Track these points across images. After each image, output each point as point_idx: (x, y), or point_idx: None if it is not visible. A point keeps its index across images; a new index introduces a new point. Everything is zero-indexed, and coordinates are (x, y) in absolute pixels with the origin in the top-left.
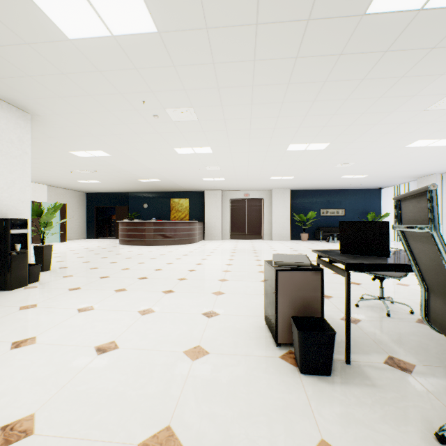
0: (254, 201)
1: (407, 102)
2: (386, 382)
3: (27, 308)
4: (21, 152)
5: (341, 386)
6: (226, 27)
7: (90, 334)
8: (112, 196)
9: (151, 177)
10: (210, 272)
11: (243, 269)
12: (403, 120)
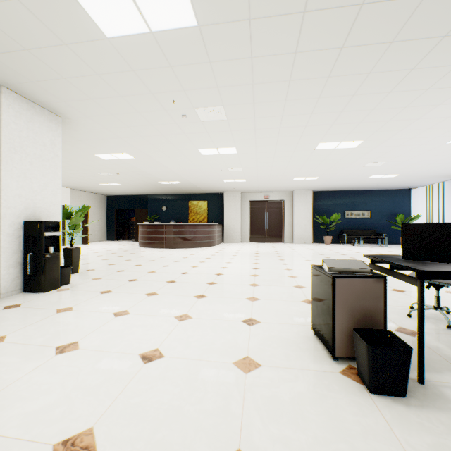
0: (274, 203)
1: None
2: None
3: (64, 311)
4: (53, 155)
5: (422, 410)
6: (271, 17)
7: (131, 341)
8: (131, 199)
9: (172, 179)
10: (238, 276)
11: (272, 273)
12: (449, 114)
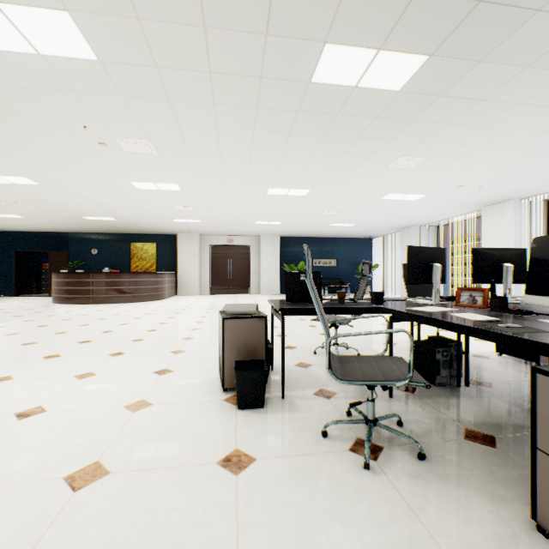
0: (239, 249)
1: (369, 159)
2: (307, 407)
3: None
4: None
5: (269, 414)
6: (179, 69)
7: (8, 403)
8: (42, 237)
9: (102, 214)
10: (174, 331)
11: (215, 326)
12: (371, 175)
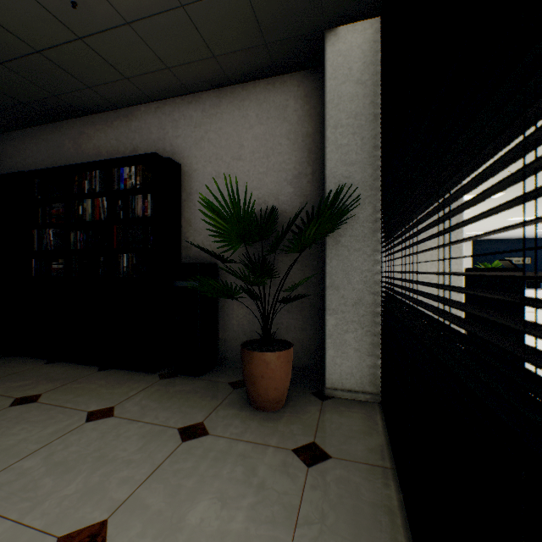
0: None
1: None
2: None
3: None
4: None
5: None
6: None
7: None
8: None
9: None
10: None
11: None
12: None
